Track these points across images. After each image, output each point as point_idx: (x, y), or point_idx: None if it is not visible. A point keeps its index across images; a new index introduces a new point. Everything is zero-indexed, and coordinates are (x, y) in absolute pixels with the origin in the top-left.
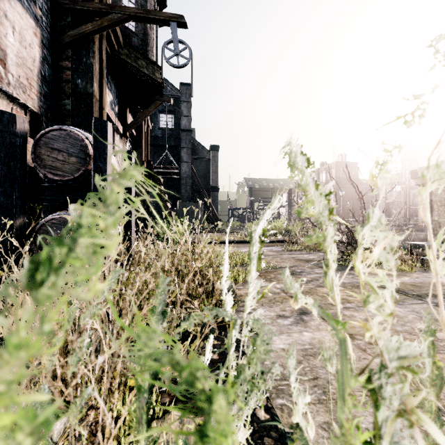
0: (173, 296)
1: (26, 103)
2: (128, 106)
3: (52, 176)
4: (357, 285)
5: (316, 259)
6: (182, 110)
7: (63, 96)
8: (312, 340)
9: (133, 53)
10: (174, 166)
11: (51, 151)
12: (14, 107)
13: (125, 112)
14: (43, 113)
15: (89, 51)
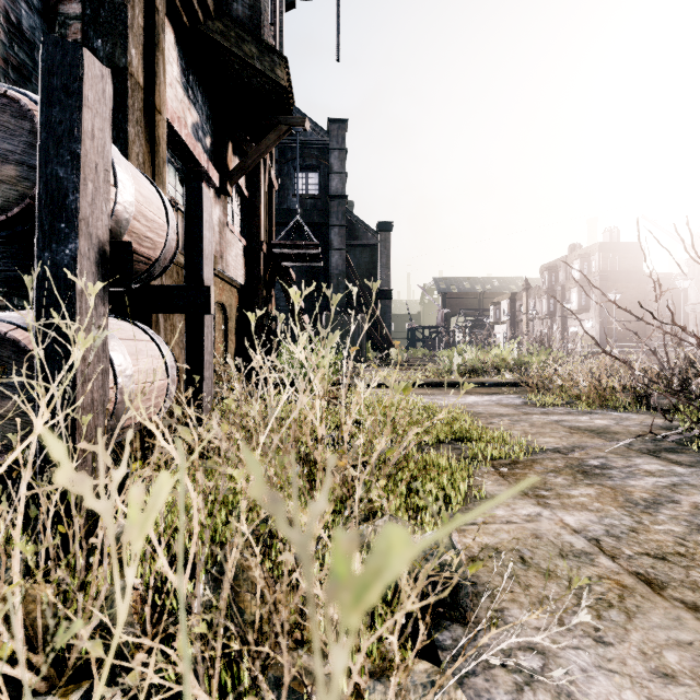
0: None
1: None
2: (230, 138)
3: None
4: None
5: (613, 427)
6: (331, 163)
7: None
8: None
9: (233, 31)
10: (310, 242)
11: None
12: None
13: (225, 148)
14: None
15: None
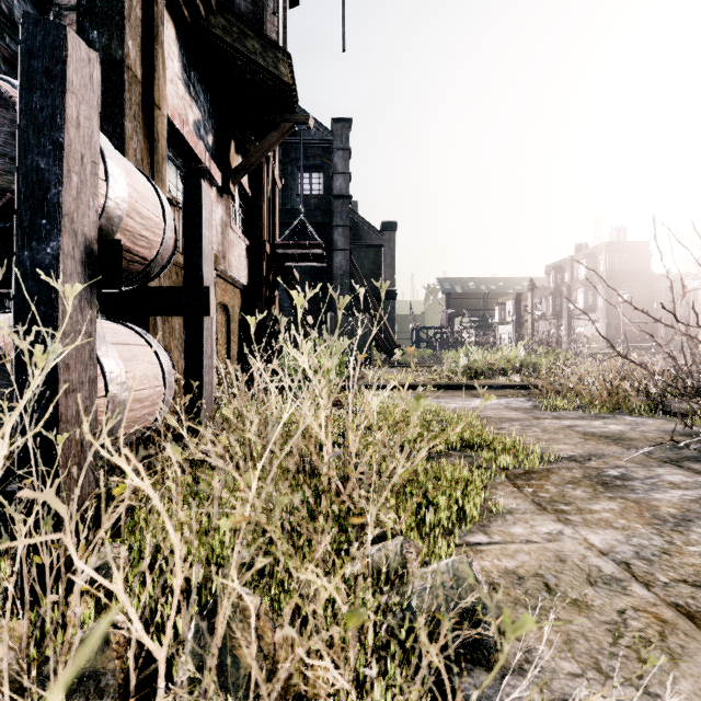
0: None
1: None
2: (233, 136)
3: None
4: None
5: (629, 433)
6: (335, 163)
7: None
8: None
9: (235, 26)
10: (314, 241)
11: None
12: None
13: (227, 147)
14: None
15: None
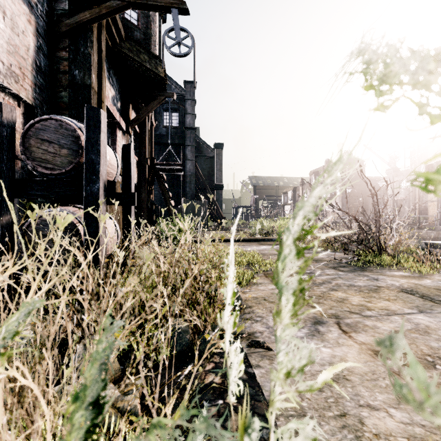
0: (163, 312)
1: (19, 94)
2: (130, 102)
3: (42, 170)
4: (375, 289)
5: (325, 258)
6: (186, 108)
7: (60, 88)
8: (332, 358)
9: (135, 47)
10: (177, 162)
11: (41, 142)
12: (6, 98)
13: (128, 108)
14: (38, 105)
15: (87, 40)
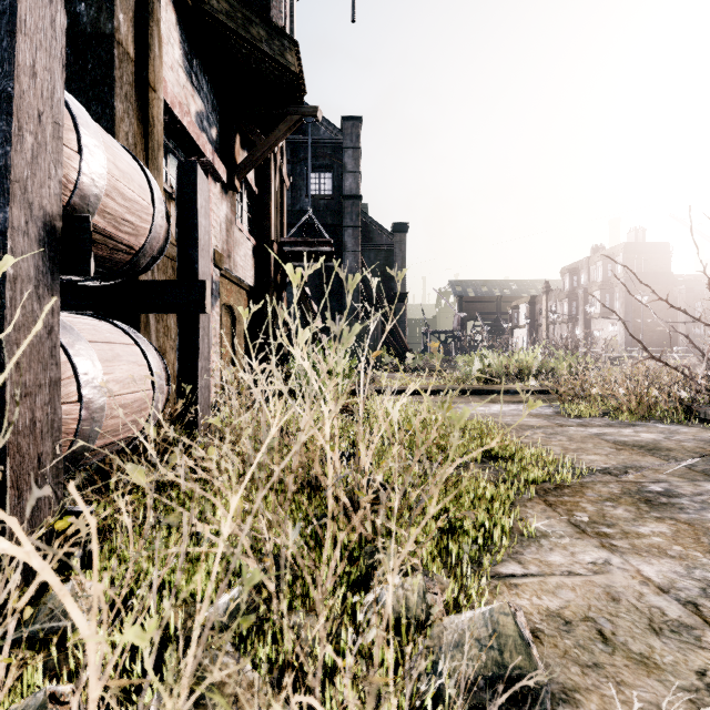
0: None
1: None
2: (238, 130)
3: None
4: None
5: (664, 442)
6: (345, 163)
7: None
8: None
9: (240, 12)
10: (322, 239)
11: None
12: None
13: (232, 141)
14: None
15: None
